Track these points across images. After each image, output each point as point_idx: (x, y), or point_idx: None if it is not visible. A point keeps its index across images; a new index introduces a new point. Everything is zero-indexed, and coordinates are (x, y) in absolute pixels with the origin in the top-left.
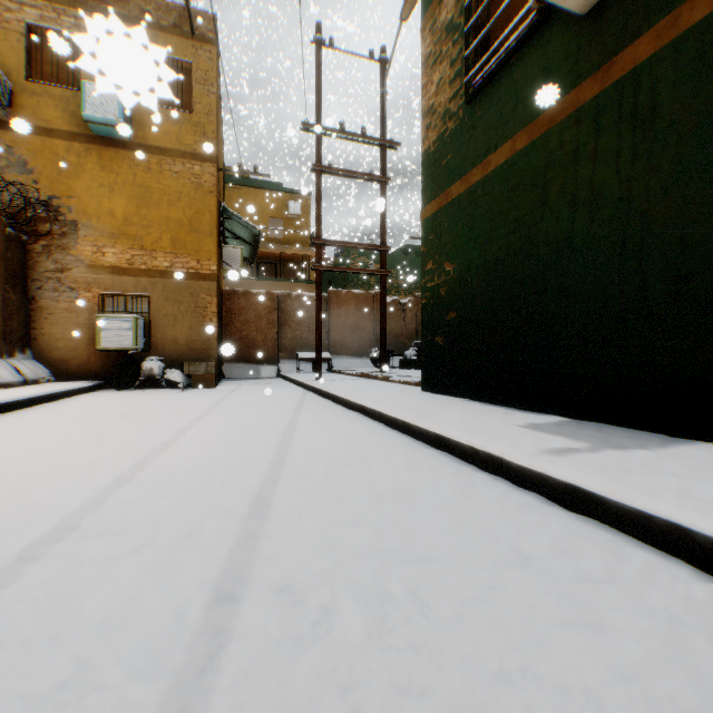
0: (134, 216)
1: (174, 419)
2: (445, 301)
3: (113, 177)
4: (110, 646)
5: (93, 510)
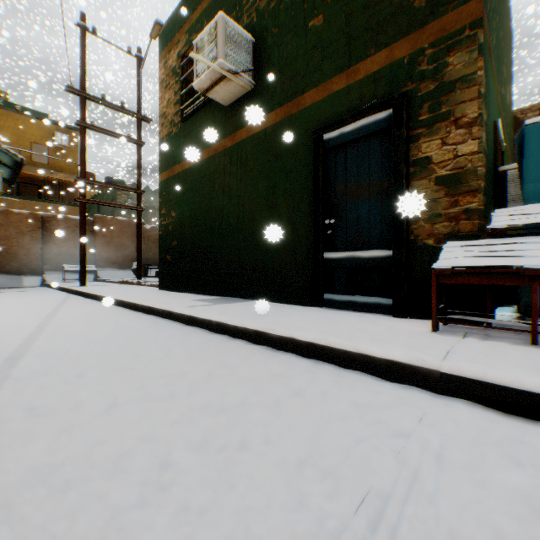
0: None
1: None
2: (171, 234)
3: None
4: None
5: None
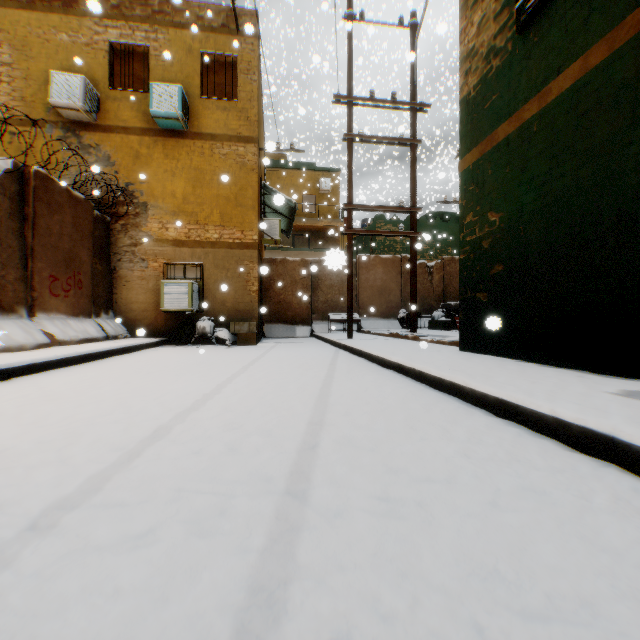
0: (190, 196)
1: (218, 372)
2: (488, 254)
3: (173, 163)
4: None
5: (120, 469)
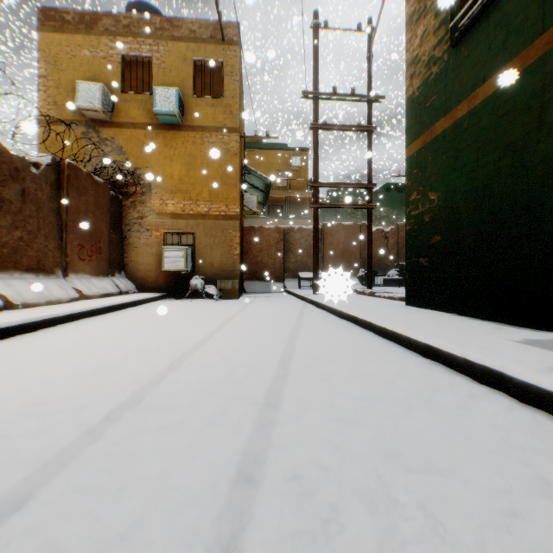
0: (185, 177)
1: (210, 321)
2: (428, 226)
3: (171, 151)
4: (157, 508)
5: (153, 387)
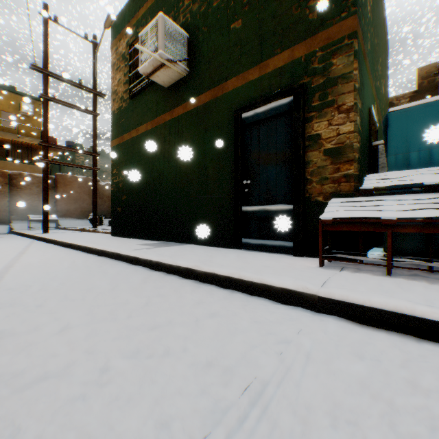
0: None
1: None
2: (121, 190)
3: None
4: None
5: None
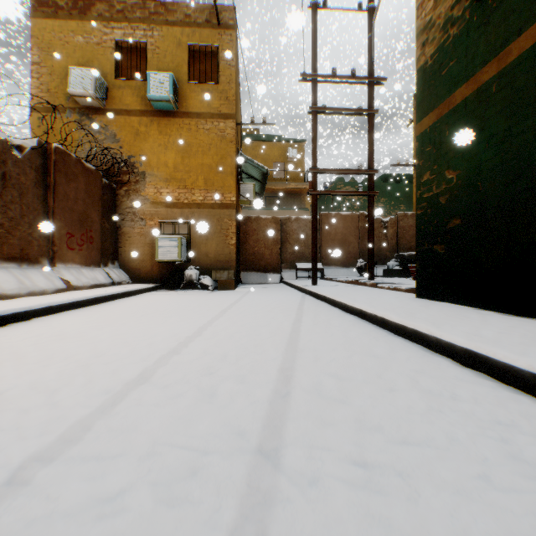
0: (179, 165)
1: (200, 315)
2: (445, 209)
3: (166, 138)
4: None
5: (103, 415)
